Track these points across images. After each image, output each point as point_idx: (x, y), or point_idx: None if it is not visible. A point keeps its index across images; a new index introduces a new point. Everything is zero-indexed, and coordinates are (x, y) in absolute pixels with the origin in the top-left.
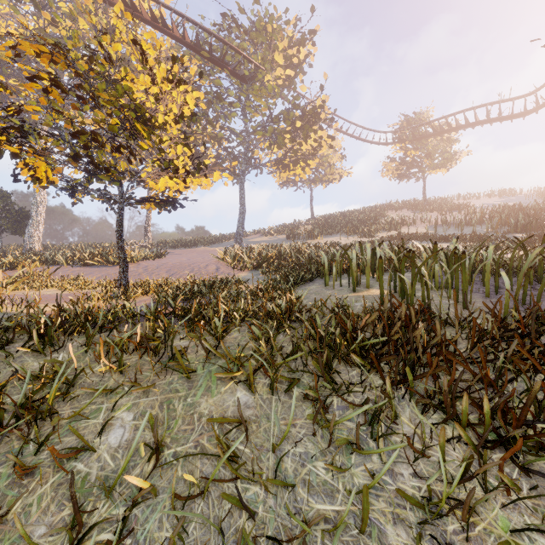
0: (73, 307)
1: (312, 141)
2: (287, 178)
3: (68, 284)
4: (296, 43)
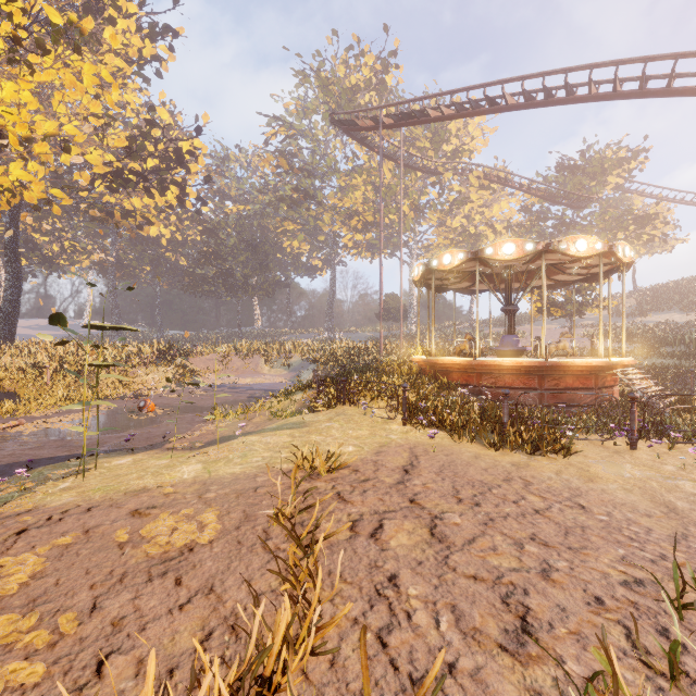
0: None
1: (643, 238)
2: None
3: None
4: (628, 162)
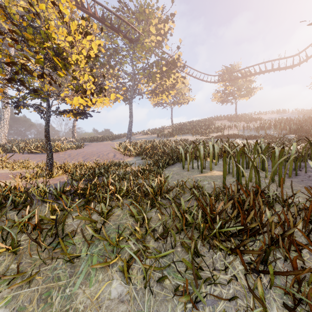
0: (1, 188)
1: (172, 79)
2: (157, 101)
3: (16, 166)
4: (163, 21)
